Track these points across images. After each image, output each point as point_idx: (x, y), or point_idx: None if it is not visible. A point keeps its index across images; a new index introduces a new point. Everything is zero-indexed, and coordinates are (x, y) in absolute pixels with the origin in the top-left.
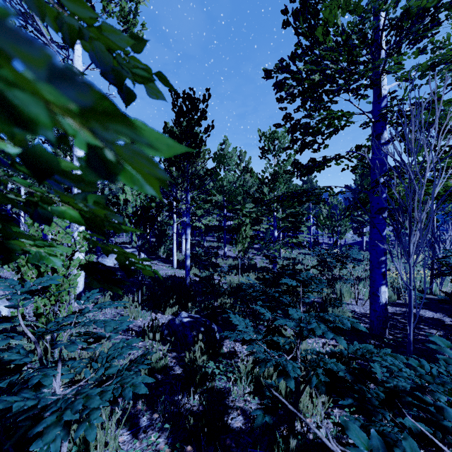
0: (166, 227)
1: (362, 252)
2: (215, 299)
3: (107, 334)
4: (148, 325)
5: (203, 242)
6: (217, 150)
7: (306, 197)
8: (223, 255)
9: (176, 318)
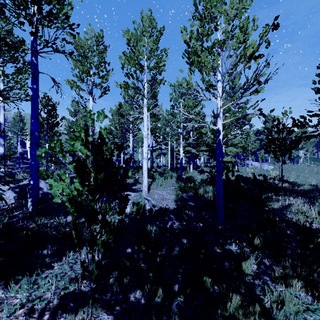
0: None
1: None
2: None
3: None
4: None
5: None
6: None
7: None
8: None
9: None
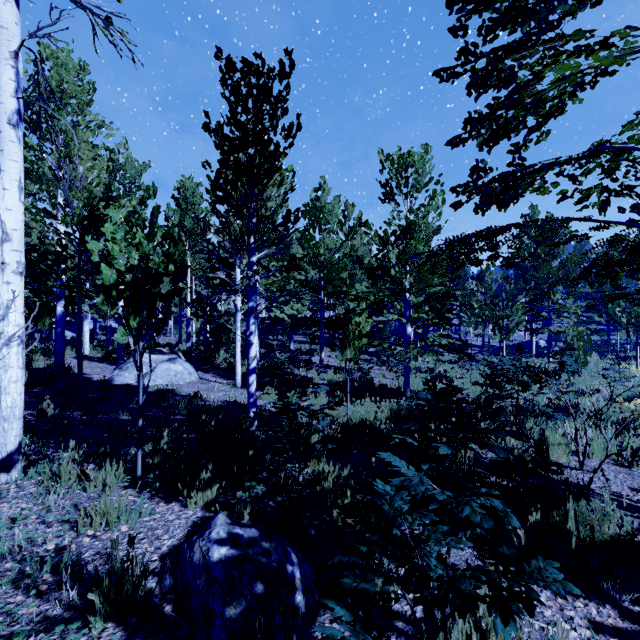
0: (226, 319)
1: (535, 359)
2: (301, 467)
3: (3, 596)
4: (111, 578)
5: (288, 343)
6: (310, 199)
7: (492, 251)
8: (319, 363)
9: (198, 541)
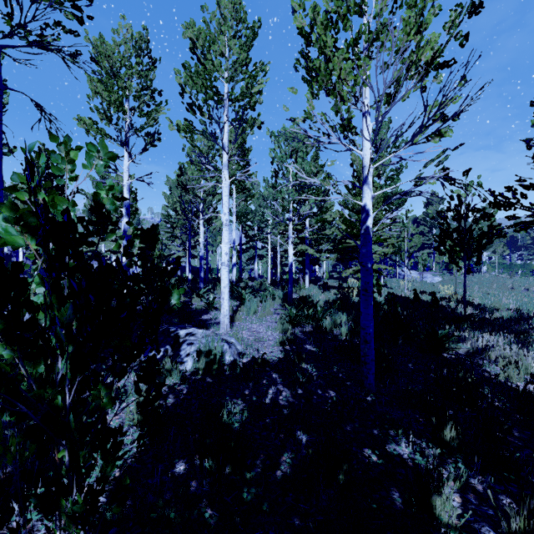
0: None
1: None
2: None
3: None
4: None
5: None
6: None
7: None
8: None
9: None
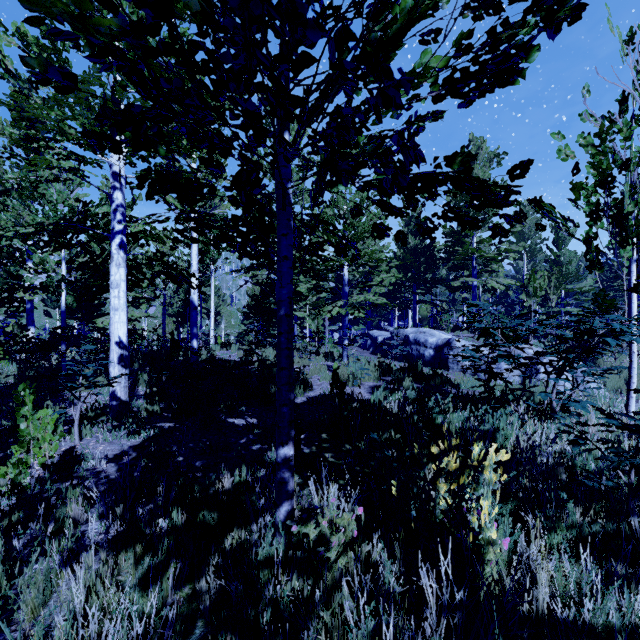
0: None
1: None
2: None
3: None
4: None
5: None
6: None
7: None
8: None
9: None
